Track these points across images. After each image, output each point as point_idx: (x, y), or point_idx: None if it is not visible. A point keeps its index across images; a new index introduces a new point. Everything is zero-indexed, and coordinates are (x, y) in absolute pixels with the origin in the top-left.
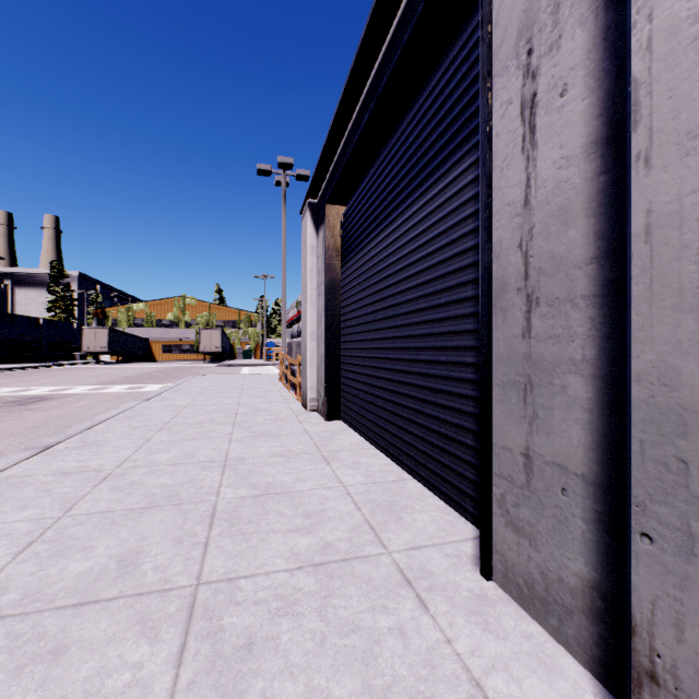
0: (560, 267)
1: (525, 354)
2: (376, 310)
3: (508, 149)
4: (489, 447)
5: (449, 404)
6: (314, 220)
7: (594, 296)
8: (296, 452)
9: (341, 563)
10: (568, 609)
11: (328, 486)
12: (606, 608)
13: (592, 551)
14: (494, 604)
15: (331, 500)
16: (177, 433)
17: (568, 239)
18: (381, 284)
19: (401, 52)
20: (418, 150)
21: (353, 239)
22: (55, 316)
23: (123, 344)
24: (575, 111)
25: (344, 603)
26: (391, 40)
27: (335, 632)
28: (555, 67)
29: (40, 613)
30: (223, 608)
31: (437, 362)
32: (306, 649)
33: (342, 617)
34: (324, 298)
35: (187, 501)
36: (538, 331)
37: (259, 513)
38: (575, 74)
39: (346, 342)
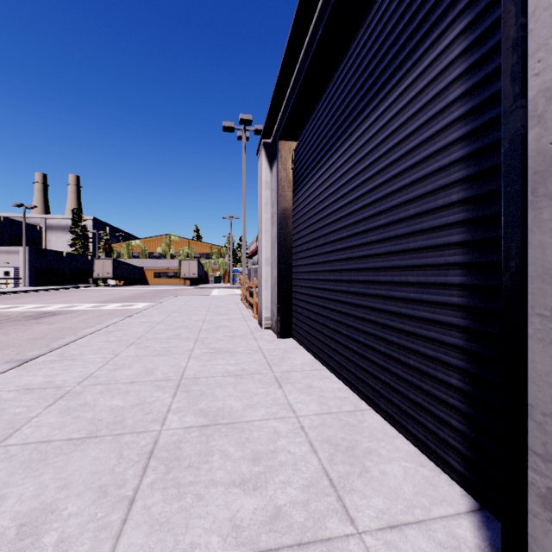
0: None
1: None
2: (327, 233)
3: None
4: (523, 409)
5: (421, 332)
6: (268, 157)
7: None
8: (249, 372)
9: (295, 550)
10: None
11: (279, 416)
12: None
13: None
14: None
15: (283, 437)
16: (144, 348)
17: None
18: (333, 206)
19: None
20: (378, 52)
21: (304, 169)
22: (75, 250)
23: (124, 271)
24: None
25: None
26: None
27: None
28: None
29: None
30: None
31: (403, 283)
32: None
33: None
34: (277, 226)
35: (129, 431)
36: None
37: (201, 453)
38: None
39: (297, 266)
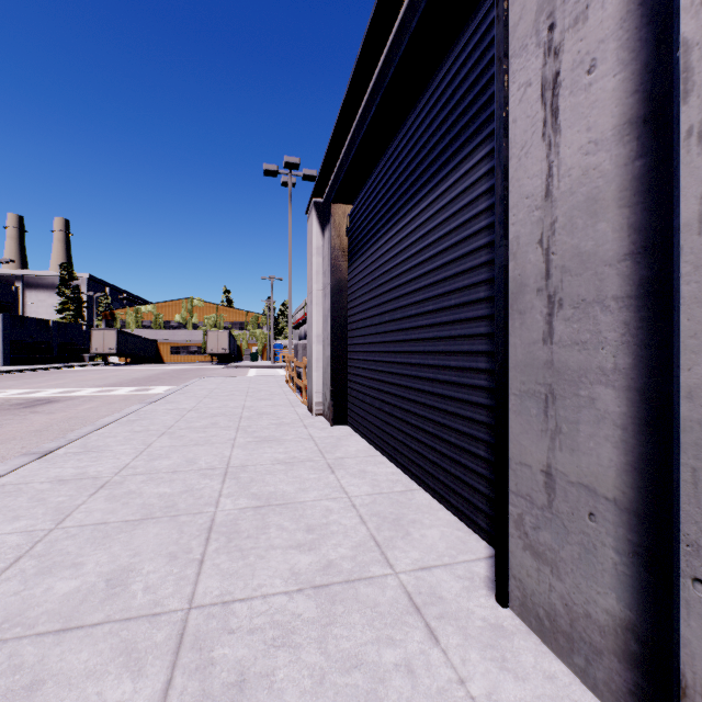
0: (588, 264)
1: (547, 361)
2: (383, 312)
3: (526, 135)
4: (505, 462)
5: (460, 412)
6: (319, 219)
7: (629, 297)
8: (300, 459)
9: (344, 584)
10: (597, 650)
11: (332, 497)
12: (643, 654)
13: (626, 586)
14: (511, 636)
15: (335, 513)
16: (179, 437)
17: (597, 233)
18: (388, 285)
19: (409, 40)
20: (427, 143)
21: (359, 239)
22: (64, 318)
23: (132, 346)
24: (605, 89)
25: (346, 633)
26: (398, 29)
27: (336, 668)
28: (581, 41)
29: (19, 640)
30: (215, 637)
31: (447, 367)
32: (303, 688)
33: (344, 650)
34: (330, 300)
35: (184, 513)
36: (562, 336)
37: (259, 527)
38: (605, 47)
39: (352, 345)
